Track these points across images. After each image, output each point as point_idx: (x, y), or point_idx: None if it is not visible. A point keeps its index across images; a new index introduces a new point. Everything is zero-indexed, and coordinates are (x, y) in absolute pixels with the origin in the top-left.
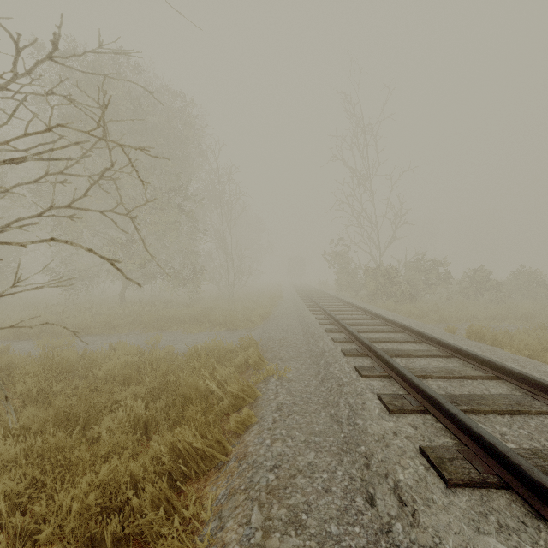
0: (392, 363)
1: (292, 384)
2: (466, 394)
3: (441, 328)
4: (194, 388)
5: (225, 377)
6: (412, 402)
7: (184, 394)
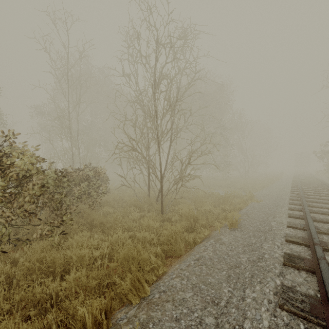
0: (302, 200)
1: (260, 204)
2: (328, 211)
3: None
4: (227, 199)
5: (237, 201)
6: (299, 209)
7: (224, 201)
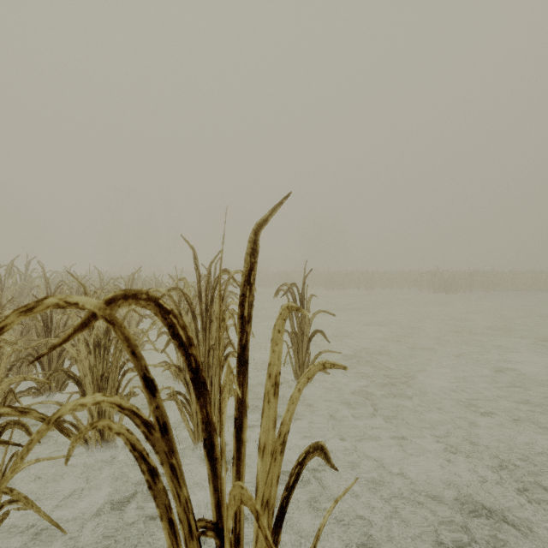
0: None
1: None
2: None
3: None
4: None
5: None
6: None
7: None
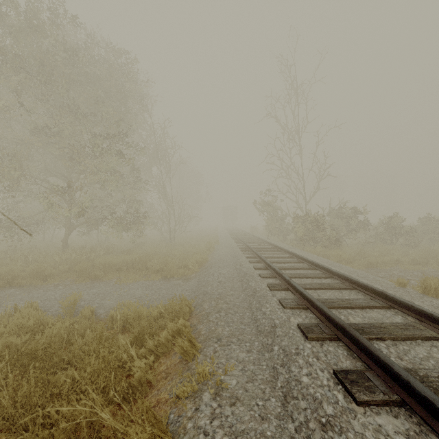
0: (408, 381)
1: (238, 413)
2: None
3: (373, 274)
4: None
5: (139, 374)
6: None
7: None
